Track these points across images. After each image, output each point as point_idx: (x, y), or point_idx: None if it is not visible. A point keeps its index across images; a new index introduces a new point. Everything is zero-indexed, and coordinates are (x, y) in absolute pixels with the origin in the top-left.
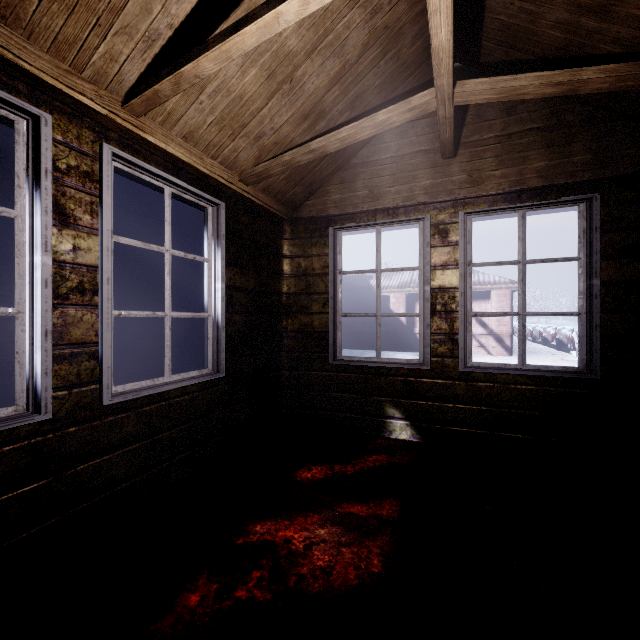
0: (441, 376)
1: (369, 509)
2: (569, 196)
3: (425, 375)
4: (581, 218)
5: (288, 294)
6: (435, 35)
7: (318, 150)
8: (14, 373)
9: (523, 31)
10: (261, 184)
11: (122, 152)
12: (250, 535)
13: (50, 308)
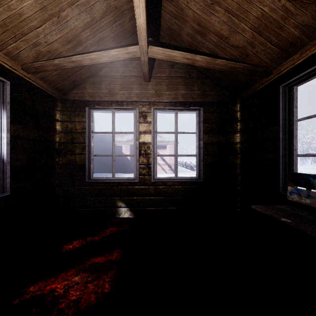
0: (143, 184)
1: (105, 258)
2: (193, 107)
3: (136, 184)
4: (197, 116)
5: (59, 142)
6: (138, 19)
7: (77, 62)
8: None
9: (176, 33)
10: (39, 74)
11: None
12: (24, 295)
13: None
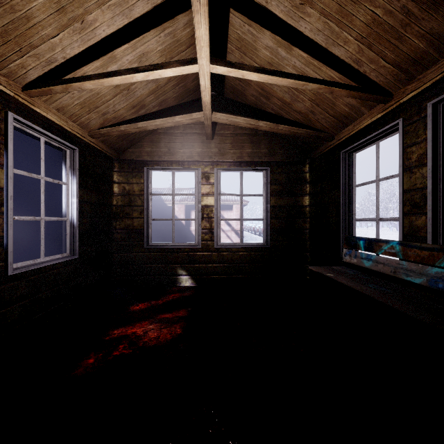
0: (206, 251)
1: (173, 315)
2: (259, 167)
3: (198, 251)
4: (264, 177)
5: (117, 206)
6: (204, 97)
7: (142, 128)
8: None
9: (241, 92)
10: (101, 138)
11: (19, 117)
12: (112, 335)
13: None
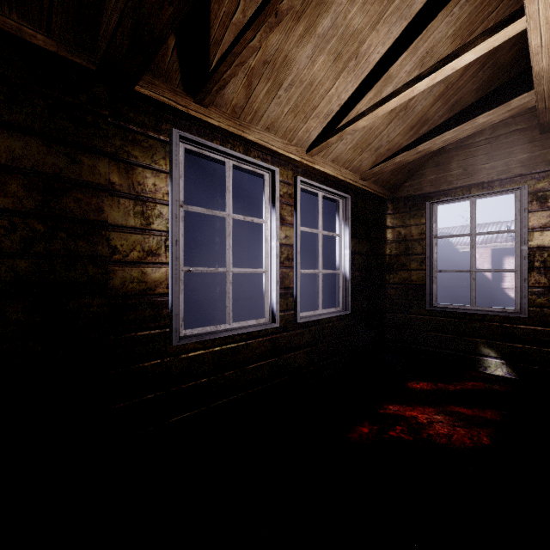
0: (539, 324)
1: (473, 412)
2: None
3: (522, 322)
4: None
5: (390, 255)
6: (536, 65)
7: (424, 151)
8: (209, 307)
9: None
10: (373, 178)
11: (304, 178)
12: (387, 410)
13: (279, 269)
